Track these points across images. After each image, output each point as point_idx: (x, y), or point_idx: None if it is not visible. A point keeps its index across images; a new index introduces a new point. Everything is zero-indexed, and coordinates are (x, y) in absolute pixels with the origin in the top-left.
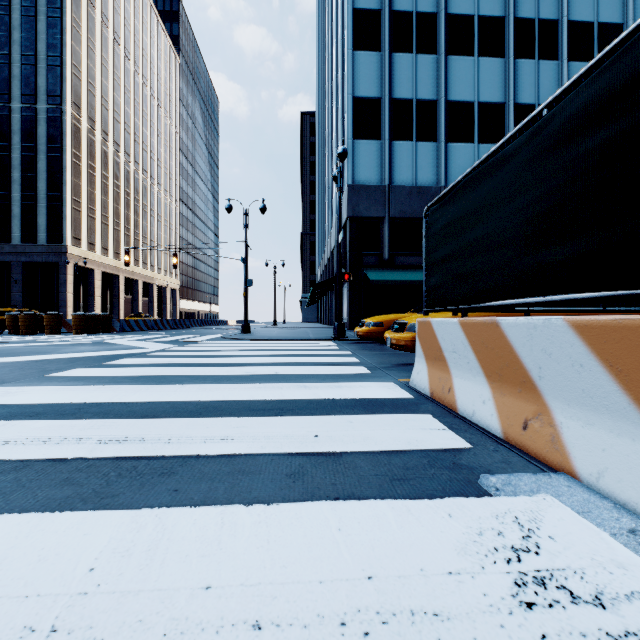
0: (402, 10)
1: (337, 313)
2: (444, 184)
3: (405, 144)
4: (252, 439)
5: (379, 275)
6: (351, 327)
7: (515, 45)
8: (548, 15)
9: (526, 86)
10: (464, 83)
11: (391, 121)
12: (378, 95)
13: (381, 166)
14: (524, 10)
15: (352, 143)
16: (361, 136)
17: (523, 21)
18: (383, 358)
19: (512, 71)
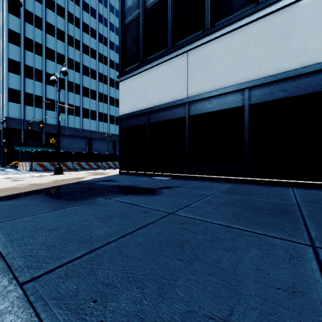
0: (29, 65)
1: (3, 160)
2: (45, 122)
3: (30, 107)
4: (1, 170)
5: (19, 148)
6: (7, 164)
7: (68, 88)
8: (77, 83)
9: (71, 99)
10: (52, 94)
11: (25, 99)
12: (19, 89)
13: (21, 112)
14: (71, 79)
15: (8, 103)
16: (12, 101)
17: (70, 82)
18: (16, 168)
19: (67, 95)
